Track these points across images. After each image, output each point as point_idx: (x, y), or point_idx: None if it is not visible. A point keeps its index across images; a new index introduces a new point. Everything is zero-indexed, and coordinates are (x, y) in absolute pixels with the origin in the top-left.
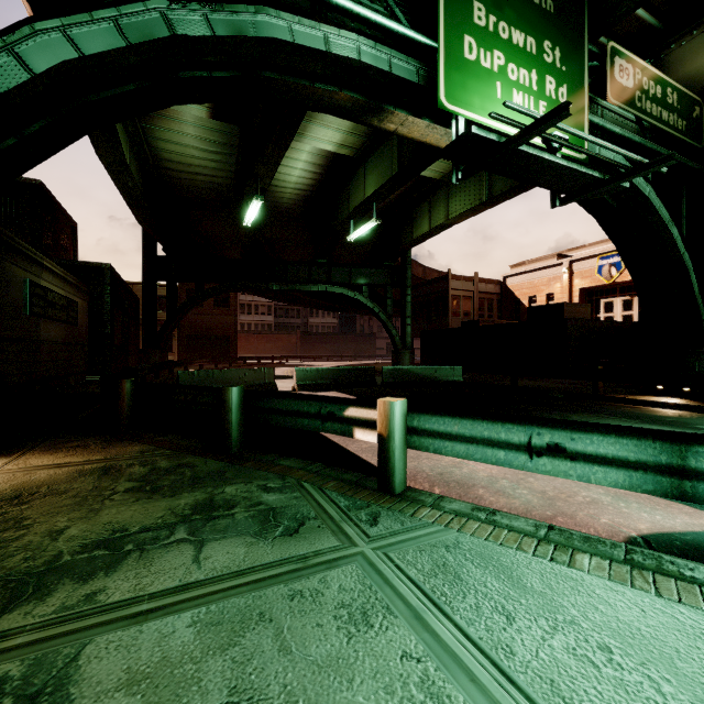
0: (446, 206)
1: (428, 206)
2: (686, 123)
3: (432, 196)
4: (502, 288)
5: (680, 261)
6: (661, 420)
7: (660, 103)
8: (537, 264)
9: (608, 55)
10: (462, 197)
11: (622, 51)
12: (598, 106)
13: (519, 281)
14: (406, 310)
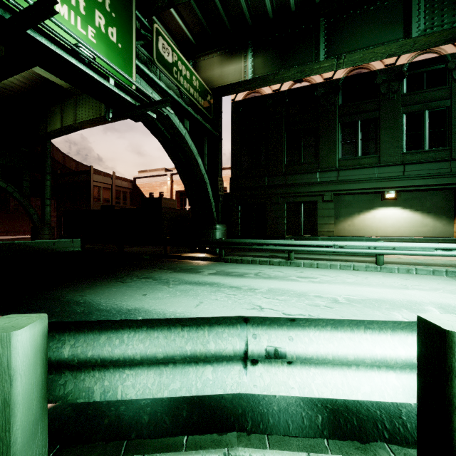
0: (74, 112)
1: (60, 108)
2: (204, 101)
3: (64, 101)
4: (133, 185)
5: (203, 177)
6: (185, 269)
7: (189, 82)
8: (154, 173)
9: (154, 32)
10: (87, 109)
11: (164, 35)
12: (157, 68)
13: (144, 182)
14: (45, 193)
